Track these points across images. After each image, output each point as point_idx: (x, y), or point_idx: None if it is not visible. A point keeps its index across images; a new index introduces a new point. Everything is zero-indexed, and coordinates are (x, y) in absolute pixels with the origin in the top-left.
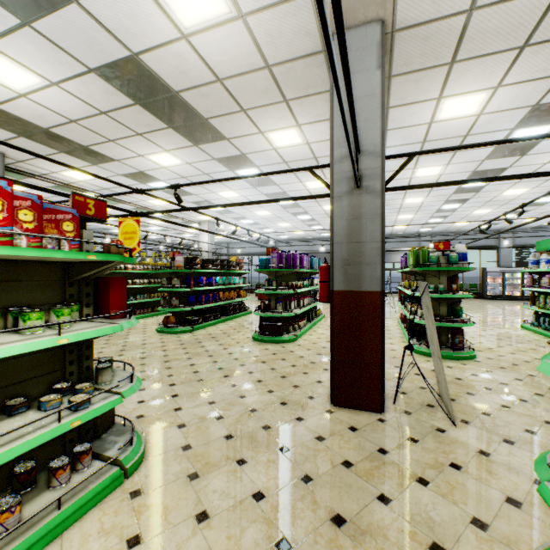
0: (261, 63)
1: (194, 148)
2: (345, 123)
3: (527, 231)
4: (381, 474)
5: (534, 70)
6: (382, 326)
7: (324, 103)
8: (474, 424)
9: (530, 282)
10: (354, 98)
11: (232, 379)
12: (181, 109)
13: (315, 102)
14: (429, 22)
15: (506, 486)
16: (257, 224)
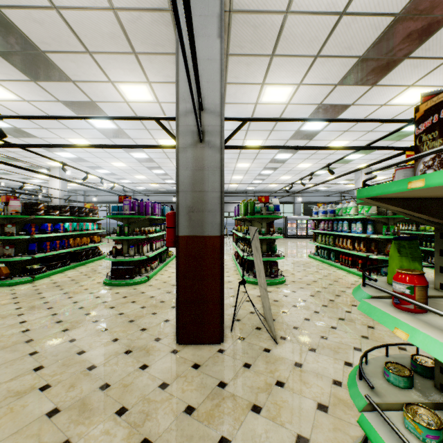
0: (105, 2)
1: (32, 83)
2: (186, 57)
3: (309, 193)
4: (221, 413)
5: (321, 77)
6: (222, 266)
7: (172, 65)
8: (289, 338)
9: (313, 226)
10: (198, 59)
11: (72, 332)
12: (7, 31)
13: (164, 62)
14: (258, 12)
15: (316, 393)
16: (114, 175)
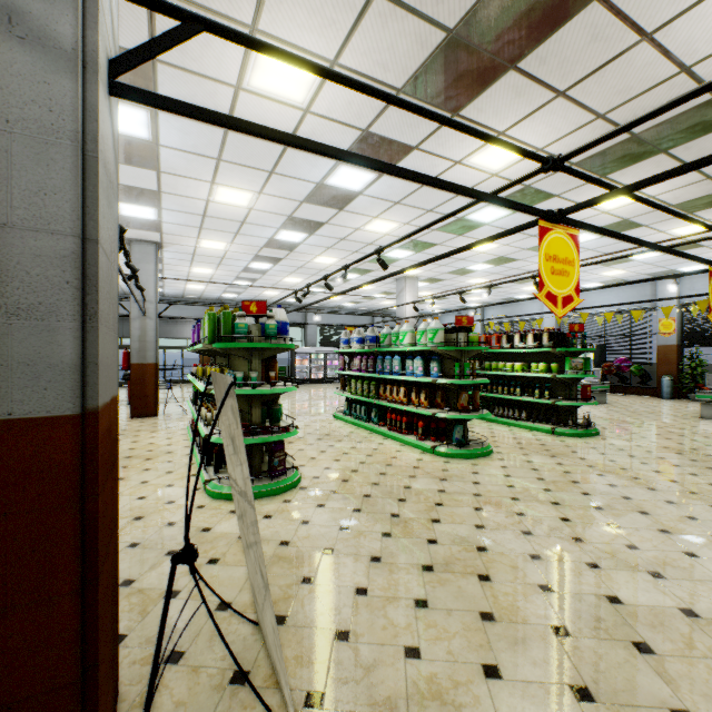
0: None
1: None
2: None
3: (329, 310)
4: None
5: (377, 60)
6: (88, 534)
7: None
8: (333, 695)
9: (343, 364)
10: None
11: None
12: None
13: None
14: None
15: None
16: None
